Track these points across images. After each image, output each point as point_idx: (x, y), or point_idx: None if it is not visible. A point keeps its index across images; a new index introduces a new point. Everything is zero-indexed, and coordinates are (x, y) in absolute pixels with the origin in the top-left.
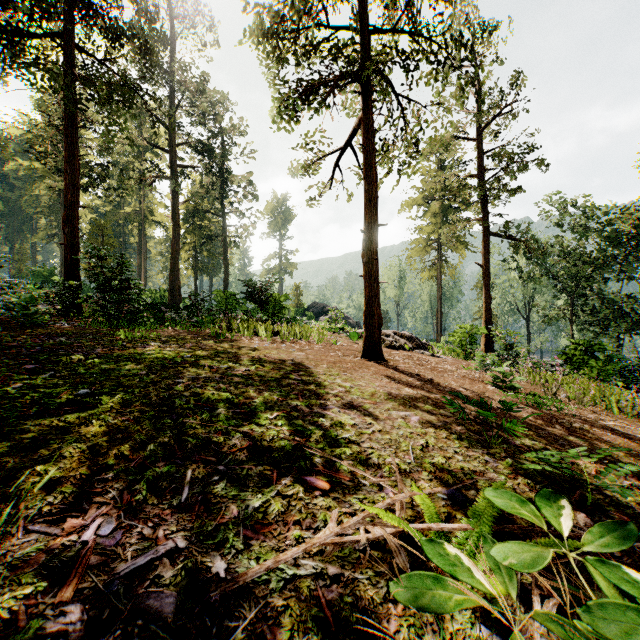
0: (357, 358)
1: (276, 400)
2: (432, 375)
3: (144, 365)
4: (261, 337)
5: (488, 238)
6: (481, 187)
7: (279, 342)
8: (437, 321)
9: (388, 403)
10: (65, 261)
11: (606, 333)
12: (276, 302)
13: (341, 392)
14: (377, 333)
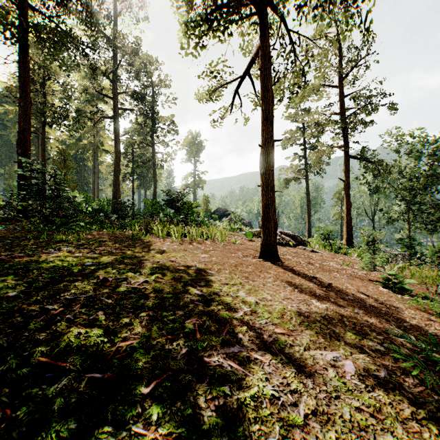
0: (255, 259)
1: (164, 341)
2: (327, 277)
3: (25, 281)
4: (172, 238)
5: (349, 160)
6: (344, 121)
7: (187, 243)
8: (307, 221)
9: (304, 332)
10: (19, 176)
11: (437, 231)
12: (189, 208)
13: (246, 314)
14: (273, 236)
